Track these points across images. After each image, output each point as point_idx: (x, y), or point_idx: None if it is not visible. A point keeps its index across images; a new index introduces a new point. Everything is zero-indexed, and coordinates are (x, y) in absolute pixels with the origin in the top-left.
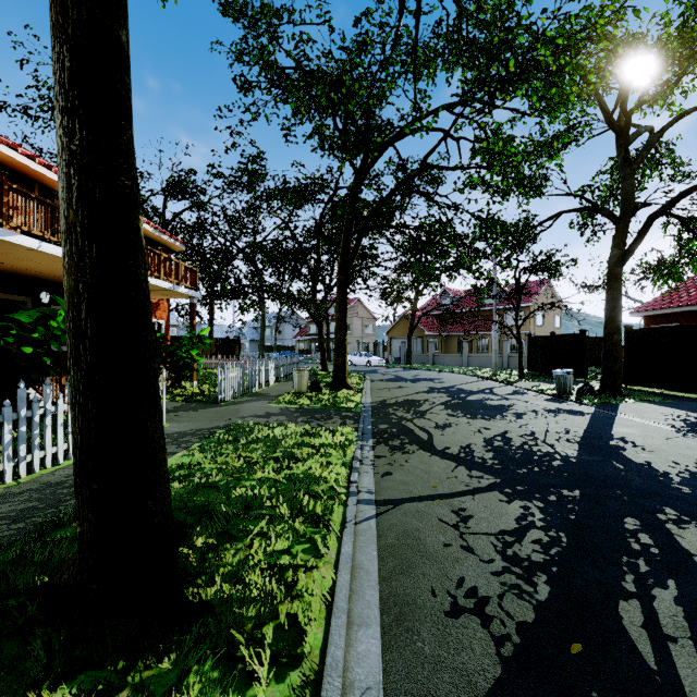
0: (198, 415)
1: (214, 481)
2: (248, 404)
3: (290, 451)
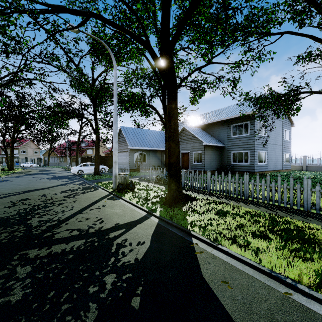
0: None
1: None
2: None
3: None
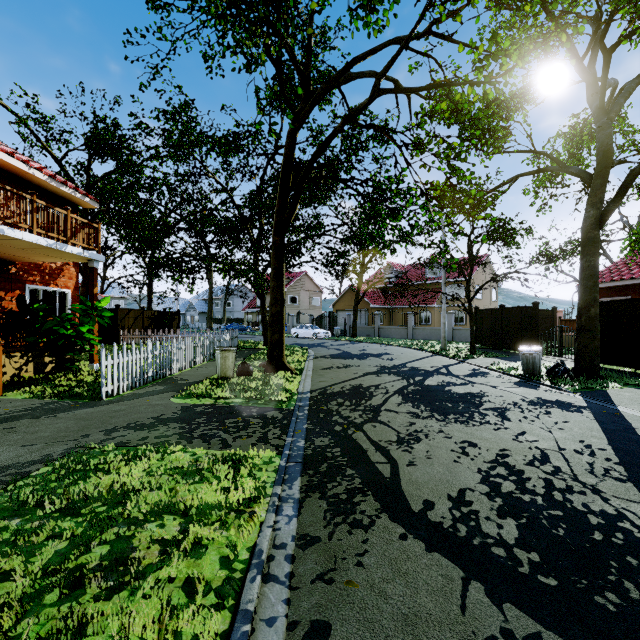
0: (46, 426)
1: None
2: (143, 400)
3: (129, 535)
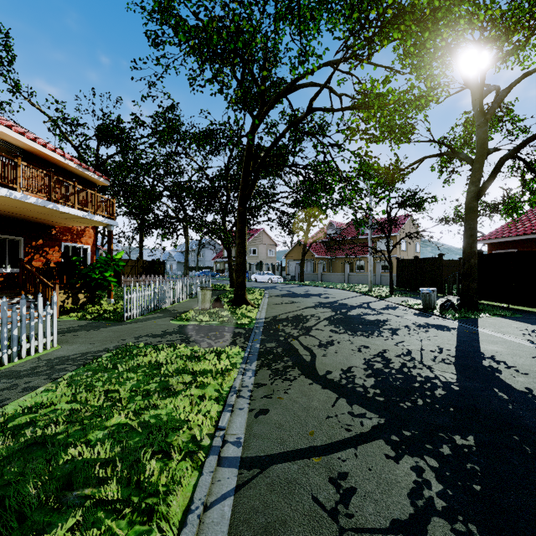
0: (96, 335)
1: (53, 434)
2: (151, 322)
3: (166, 380)
